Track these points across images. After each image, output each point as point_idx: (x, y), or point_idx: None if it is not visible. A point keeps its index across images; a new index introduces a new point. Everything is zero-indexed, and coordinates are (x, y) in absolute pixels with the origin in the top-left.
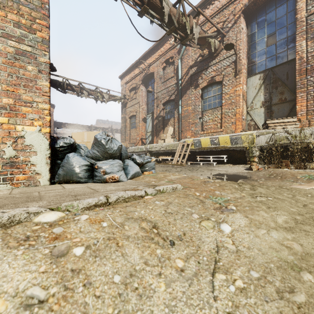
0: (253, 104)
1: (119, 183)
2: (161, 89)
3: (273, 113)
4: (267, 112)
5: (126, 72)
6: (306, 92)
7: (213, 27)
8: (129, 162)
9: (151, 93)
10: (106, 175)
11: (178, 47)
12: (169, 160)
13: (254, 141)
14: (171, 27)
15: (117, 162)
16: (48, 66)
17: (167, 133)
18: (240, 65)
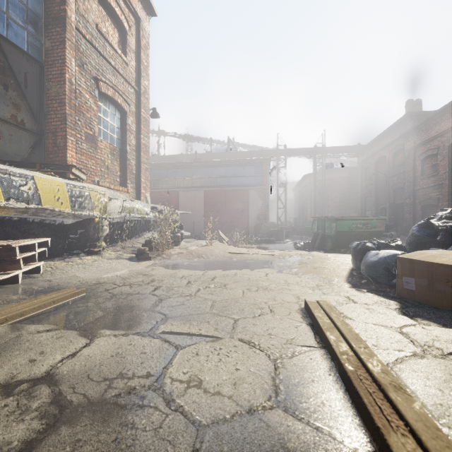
0: None
1: None
2: None
3: (1, 139)
4: None
5: None
6: (76, 139)
7: None
8: None
9: None
10: None
11: None
12: None
13: (107, 207)
14: None
15: None
16: None
17: None
18: None
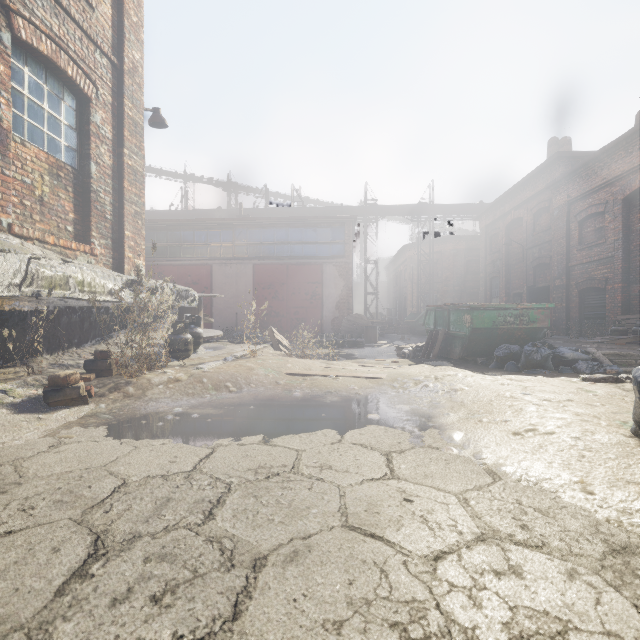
0: None
1: None
2: None
3: None
4: None
5: None
6: None
7: None
8: None
9: None
10: None
11: None
12: None
13: None
14: None
15: None
16: None
17: None
18: None
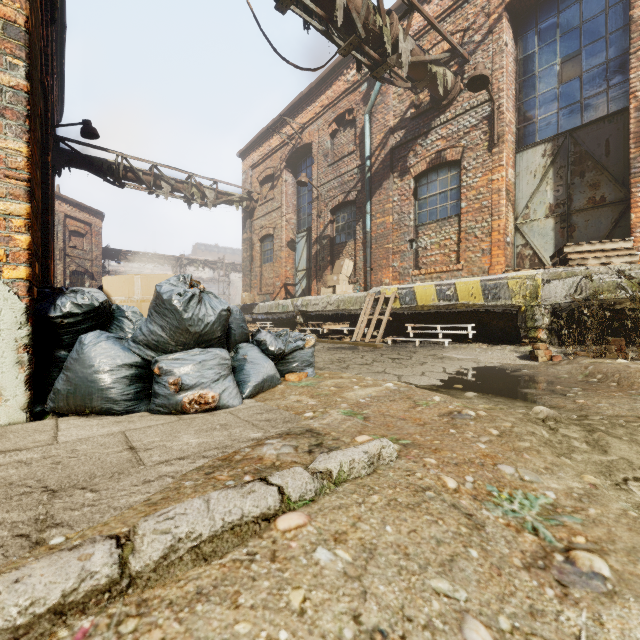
0: (529, 211)
1: (217, 417)
2: (328, 179)
3: (575, 230)
4: (560, 227)
5: (254, 144)
6: None
7: (441, 42)
8: (248, 352)
9: (306, 188)
10: (182, 394)
11: (365, 88)
12: (344, 333)
13: (538, 292)
14: (350, 37)
15: (215, 356)
16: (24, 98)
17: (340, 274)
18: (500, 125)
